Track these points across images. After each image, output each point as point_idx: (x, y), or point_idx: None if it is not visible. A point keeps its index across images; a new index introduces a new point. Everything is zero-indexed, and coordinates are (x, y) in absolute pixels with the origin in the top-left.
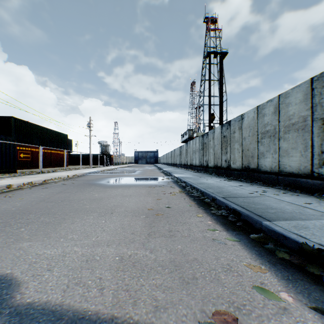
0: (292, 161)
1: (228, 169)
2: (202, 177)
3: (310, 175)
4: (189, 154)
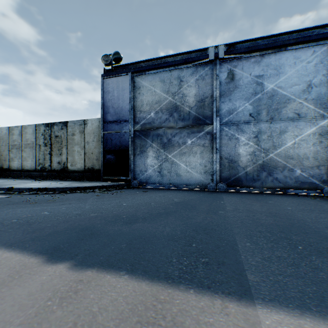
0: (29, 163)
1: None
2: None
3: (36, 170)
4: None
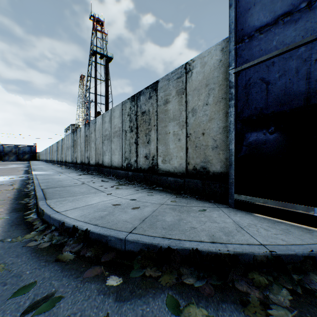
0: (116, 158)
1: (88, 165)
2: (61, 173)
3: (122, 167)
4: (64, 150)
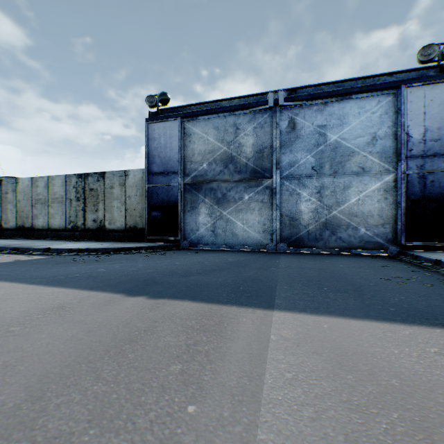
0: (57, 221)
1: None
2: None
3: (66, 229)
4: None
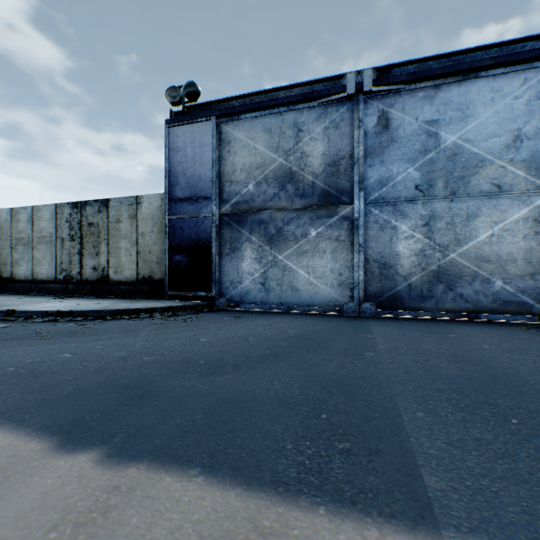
0: (45, 269)
1: None
2: None
3: (56, 281)
4: None
